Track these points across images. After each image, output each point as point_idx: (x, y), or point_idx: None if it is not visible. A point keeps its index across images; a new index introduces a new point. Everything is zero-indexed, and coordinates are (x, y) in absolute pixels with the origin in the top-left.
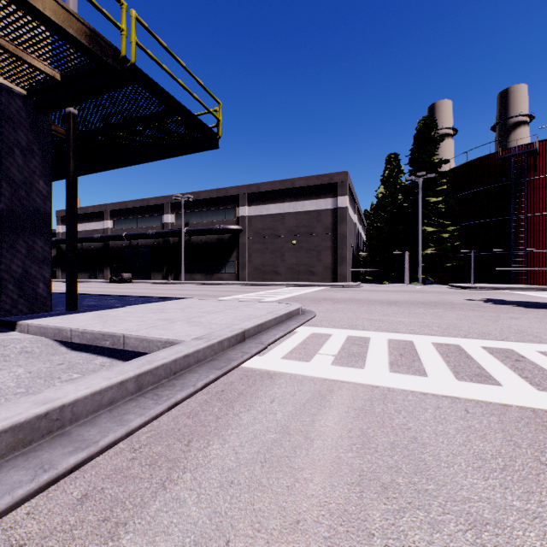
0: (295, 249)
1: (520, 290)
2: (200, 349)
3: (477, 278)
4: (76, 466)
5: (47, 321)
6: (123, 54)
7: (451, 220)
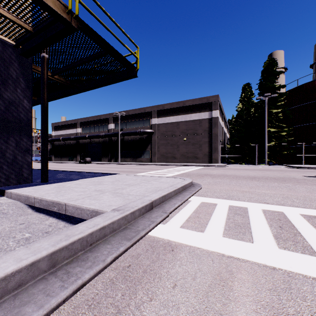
0: (185, 143)
1: None
2: (115, 220)
3: (305, 161)
4: None
5: (23, 190)
6: (69, 8)
7: (287, 123)
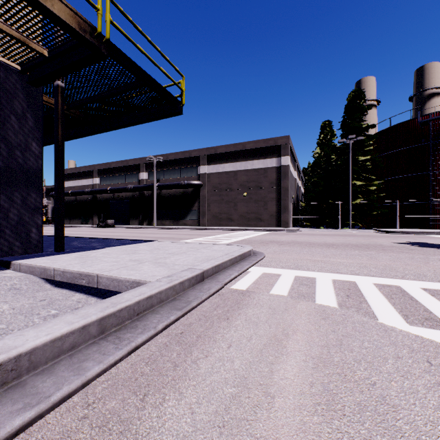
0: (245, 200)
1: (438, 234)
2: (162, 290)
3: (399, 224)
4: (22, 427)
5: (36, 261)
6: (99, 30)
7: (377, 175)
